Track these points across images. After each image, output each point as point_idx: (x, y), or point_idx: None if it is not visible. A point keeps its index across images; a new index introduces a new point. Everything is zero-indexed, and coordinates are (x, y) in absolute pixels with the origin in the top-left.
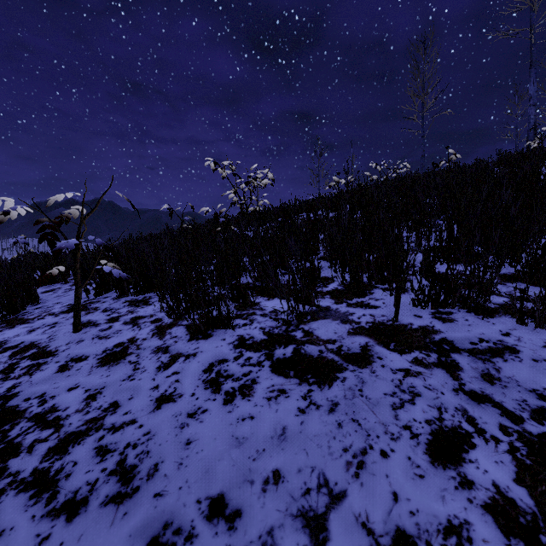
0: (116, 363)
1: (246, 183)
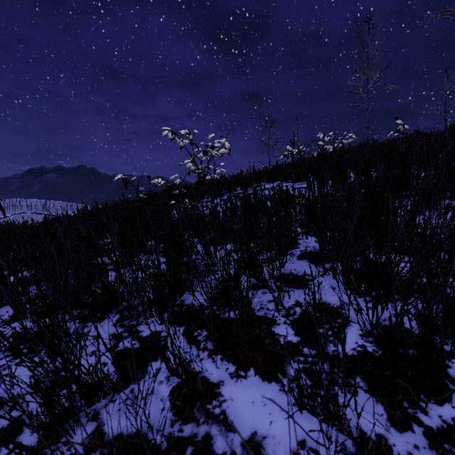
0: None
1: (203, 153)
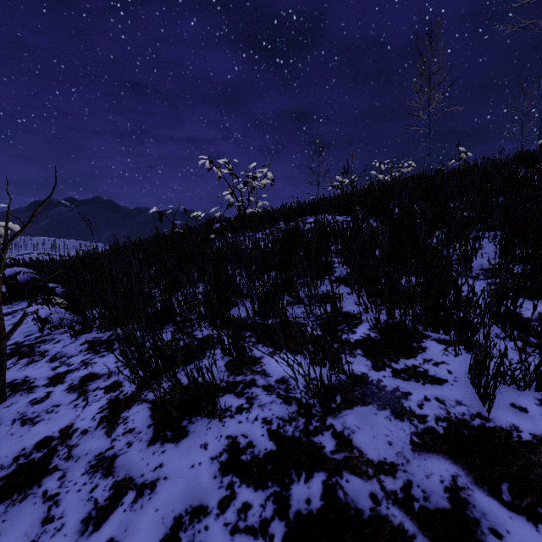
0: (22, 495)
1: (243, 184)
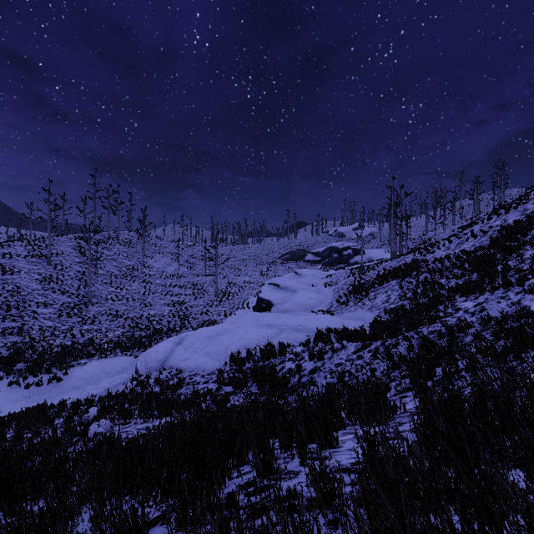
0: None
1: None
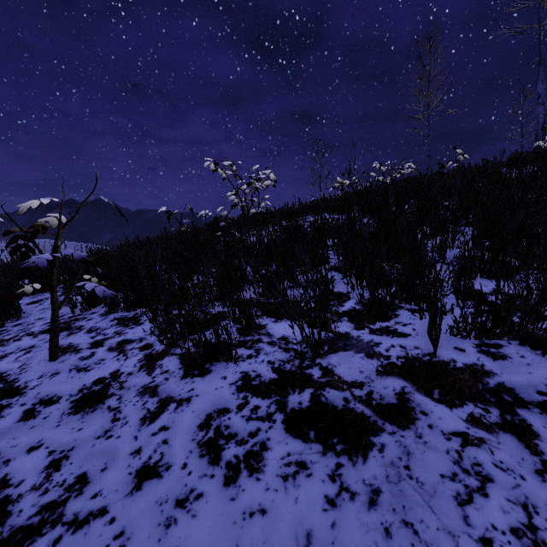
0: (92, 408)
1: (247, 185)
